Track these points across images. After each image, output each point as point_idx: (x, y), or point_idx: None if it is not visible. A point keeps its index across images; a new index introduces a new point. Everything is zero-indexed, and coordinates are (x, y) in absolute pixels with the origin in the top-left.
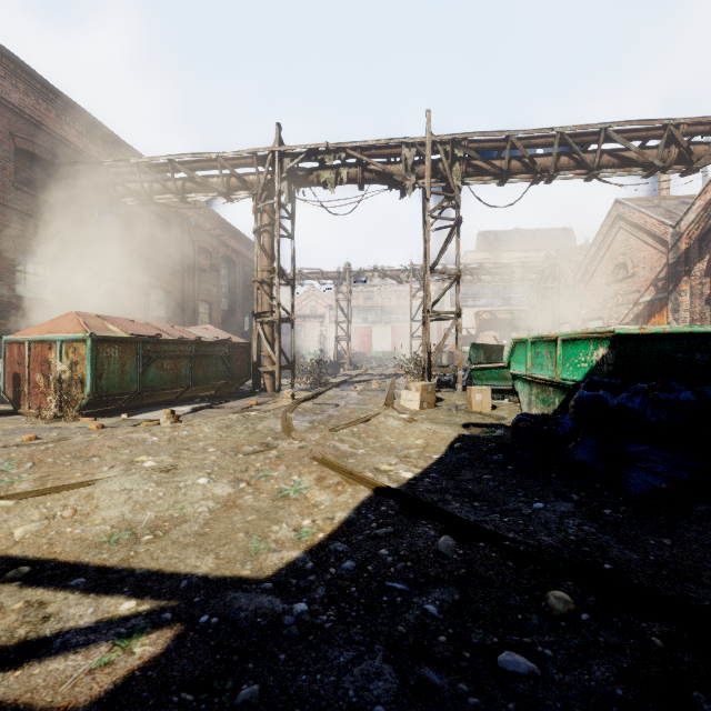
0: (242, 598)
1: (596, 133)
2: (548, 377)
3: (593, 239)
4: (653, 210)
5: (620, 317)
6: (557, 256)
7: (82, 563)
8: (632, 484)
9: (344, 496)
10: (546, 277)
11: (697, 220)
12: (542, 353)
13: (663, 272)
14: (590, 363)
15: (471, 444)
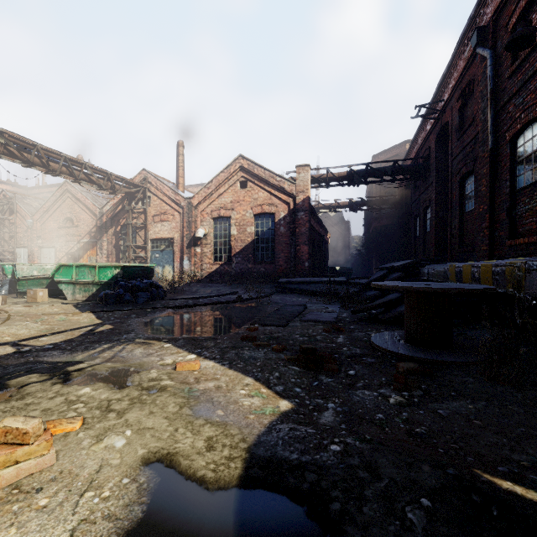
0: (107, 322)
1: (81, 164)
2: (90, 280)
3: (50, 197)
4: (87, 194)
5: (69, 248)
6: (15, 197)
7: (57, 332)
8: (140, 301)
9: (85, 315)
10: (5, 211)
11: (110, 210)
12: (85, 271)
13: (95, 229)
14: (113, 274)
15: (84, 305)
